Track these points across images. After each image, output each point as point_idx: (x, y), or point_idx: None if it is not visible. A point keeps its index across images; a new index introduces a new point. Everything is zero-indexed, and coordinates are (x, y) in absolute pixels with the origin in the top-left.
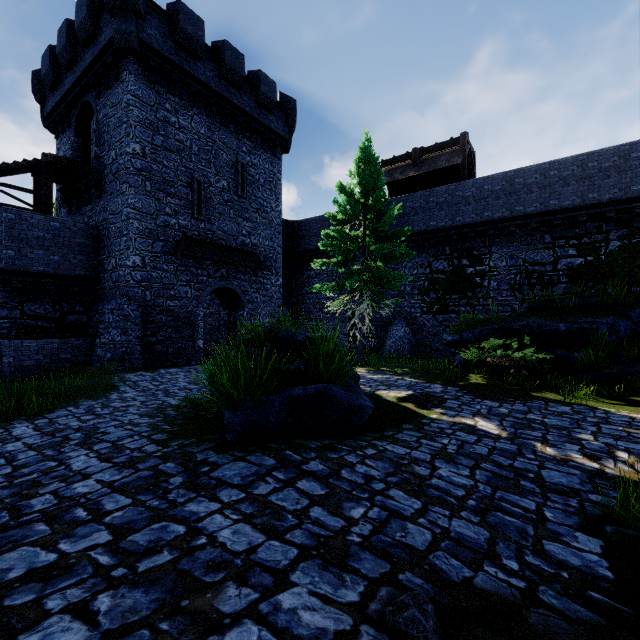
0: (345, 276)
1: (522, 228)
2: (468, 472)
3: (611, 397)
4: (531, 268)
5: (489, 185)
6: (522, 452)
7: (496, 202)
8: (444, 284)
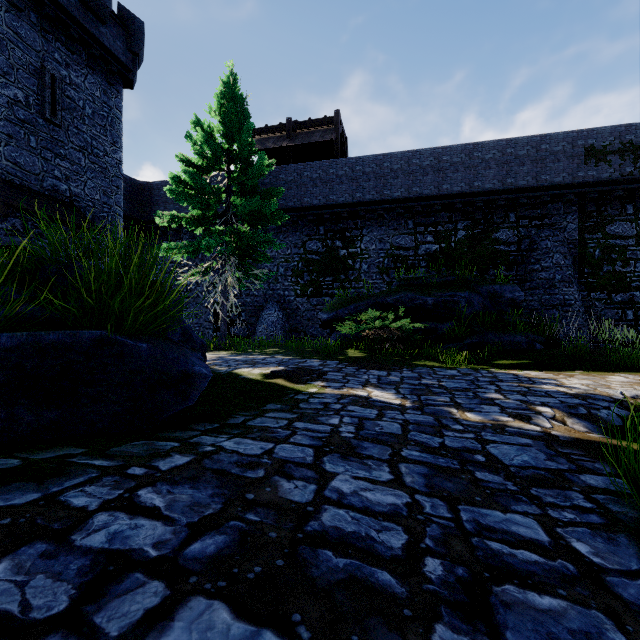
0: (203, 237)
1: (389, 213)
2: (388, 472)
3: (477, 363)
4: (397, 252)
5: (361, 166)
6: (444, 423)
7: (367, 184)
8: (318, 266)
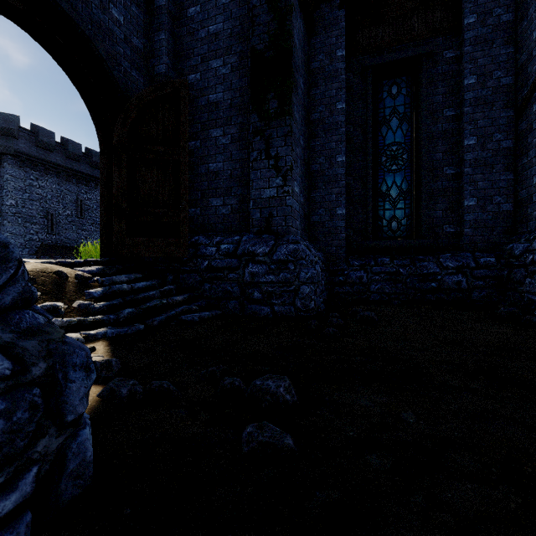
0: None
1: None
2: None
3: None
4: None
5: None
6: None
7: None
8: None
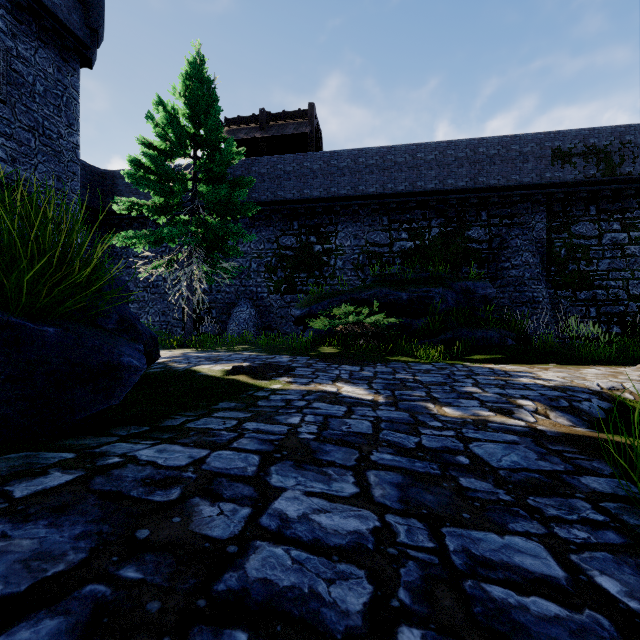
0: (166, 226)
1: (364, 209)
2: (353, 484)
3: (451, 358)
4: (372, 249)
5: (336, 160)
6: (420, 419)
7: (342, 179)
8: (292, 261)
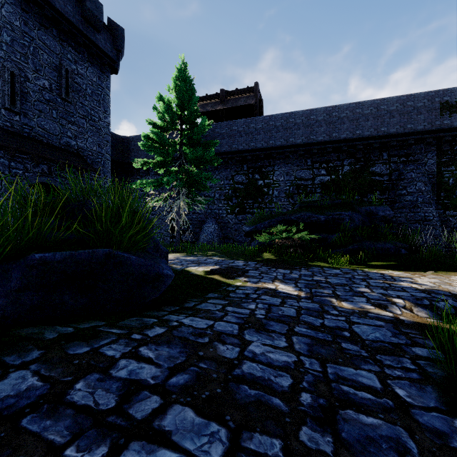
0: (164, 175)
1: (294, 154)
2: (285, 341)
3: (356, 263)
4: (299, 182)
5: (273, 121)
6: (325, 309)
7: (277, 134)
8: (243, 192)
